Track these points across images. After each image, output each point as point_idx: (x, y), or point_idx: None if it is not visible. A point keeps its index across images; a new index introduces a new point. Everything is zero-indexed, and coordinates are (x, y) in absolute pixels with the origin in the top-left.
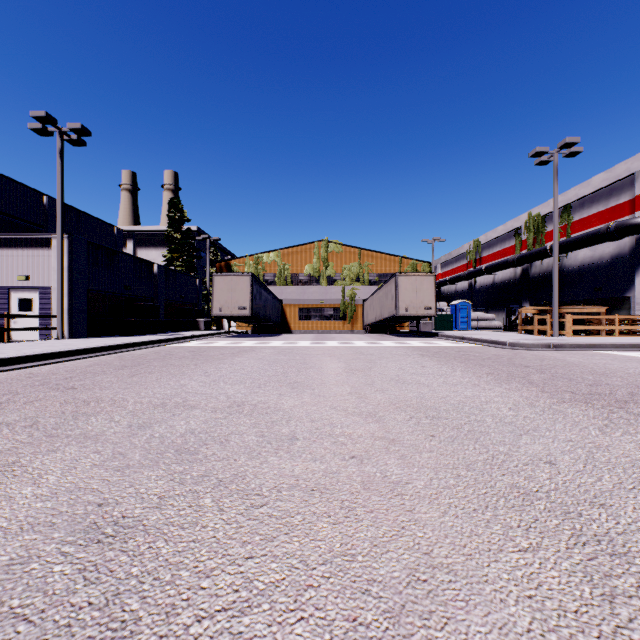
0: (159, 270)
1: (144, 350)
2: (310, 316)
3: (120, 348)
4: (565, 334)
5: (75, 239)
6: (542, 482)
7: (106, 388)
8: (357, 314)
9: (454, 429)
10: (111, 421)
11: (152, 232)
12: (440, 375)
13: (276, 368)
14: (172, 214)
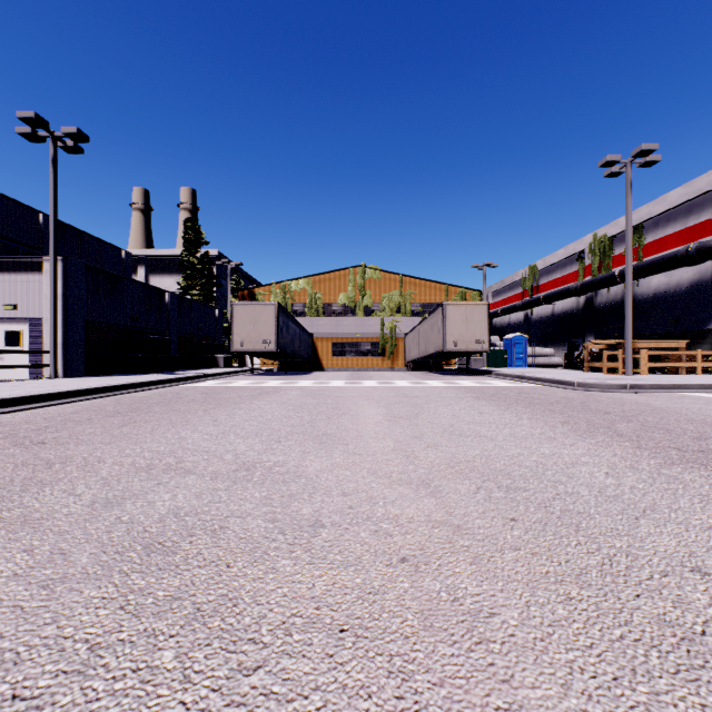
0: (171, 299)
1: (149, 392)
2: (345, 352)
3: (120, 389)
4: (639, 372)
5: (71, 262)
6: (704, 612)
7: (84, 443)
8: (398, 349)
9: (541, 508)
10: (70, 494)
11: (167, 257)
12: (504, 424)
13: (302, 415)
14: (188, 236)
